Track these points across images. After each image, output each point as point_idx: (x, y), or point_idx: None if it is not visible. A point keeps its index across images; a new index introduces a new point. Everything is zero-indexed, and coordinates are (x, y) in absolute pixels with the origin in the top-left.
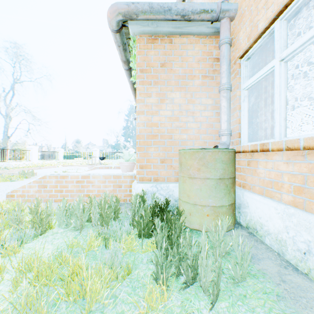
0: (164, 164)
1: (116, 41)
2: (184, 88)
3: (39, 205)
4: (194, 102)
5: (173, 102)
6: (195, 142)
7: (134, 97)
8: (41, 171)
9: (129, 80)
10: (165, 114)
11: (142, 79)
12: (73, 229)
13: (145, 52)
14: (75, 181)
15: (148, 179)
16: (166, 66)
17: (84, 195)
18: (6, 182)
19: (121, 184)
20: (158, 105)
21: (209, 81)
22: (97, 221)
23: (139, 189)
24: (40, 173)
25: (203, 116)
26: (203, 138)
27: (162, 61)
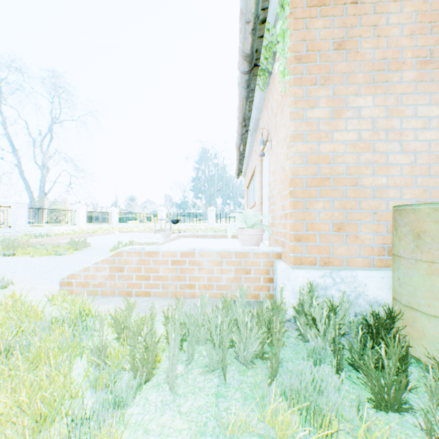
0: (341, 232)
1: (245, 11)
2: (382, 86)
3: (130, 312)
4: (401, 113)
5: (358, 115)
6: (404, 190)
7: (238, 126)
8: (94, 240)
9: (241, 94)
10: (344, 137)
11: (297, 75)
12: (206, 370)
13: (305, 23)
14: (170, 261)
15: (310, 261)
16: (345, 48)
17: (185, 286)
18: (51, 256)
19: (249, 268)
20: (331, 122)
21: (433, 71)
22: (250, 353)
23: (297, 280)
24: (94, 243)
25: (420, 140)
26: (421, 182)
27: (337, 39)
